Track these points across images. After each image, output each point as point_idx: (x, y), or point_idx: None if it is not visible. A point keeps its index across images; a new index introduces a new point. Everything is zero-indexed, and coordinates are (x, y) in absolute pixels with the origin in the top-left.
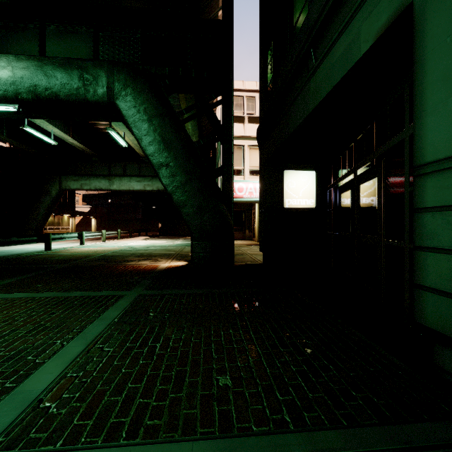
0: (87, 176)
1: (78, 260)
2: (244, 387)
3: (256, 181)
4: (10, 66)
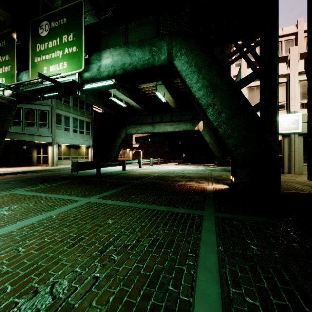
0: (140, 124)
1: (145, 178)
2: None
3: None
4: (111, 55)
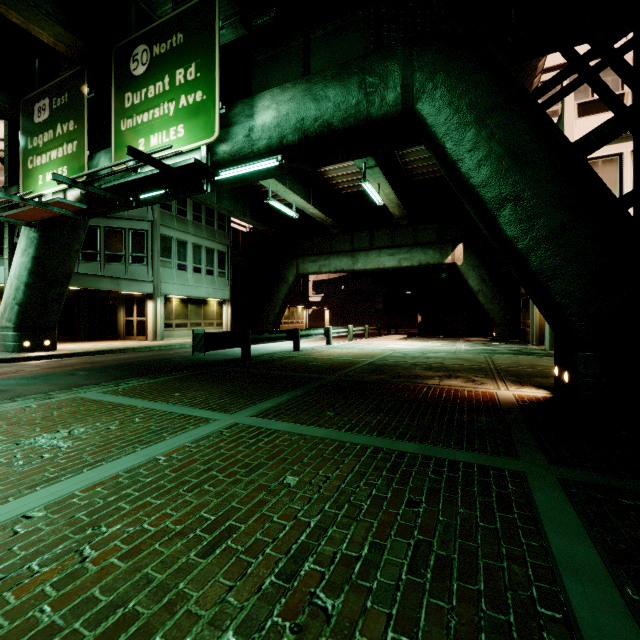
0: (326, 254)
1: (345, 369)
2: None
3: None
4: (274, 103)
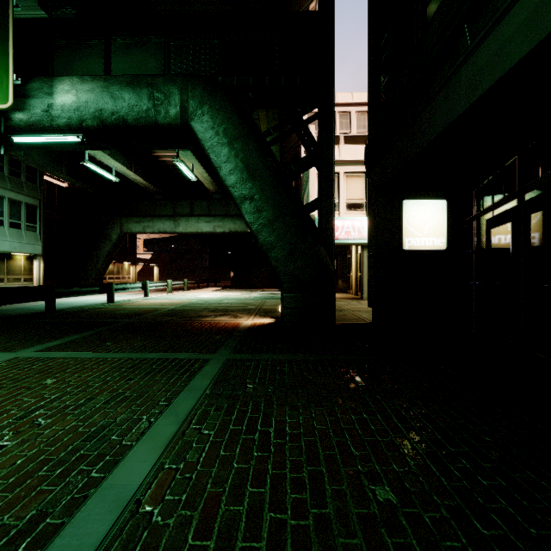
0: (150, 217)
1: (146, 314)
2: (418, 507)
3: (355, 218)
4: (74, 89)
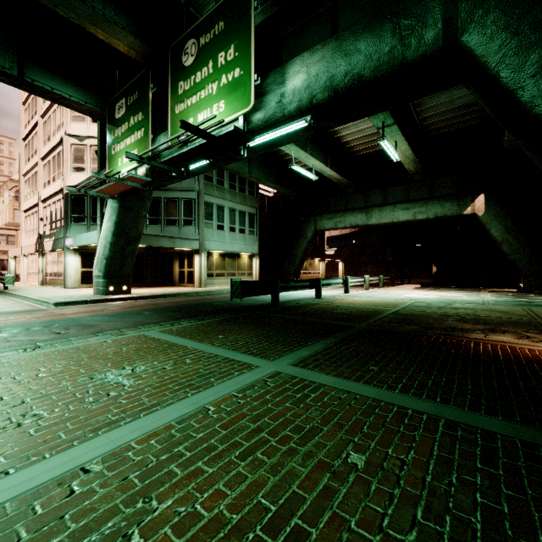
0: (342, 212)
1: (371, 317)
2: None
3: None
4: (304, 66)
